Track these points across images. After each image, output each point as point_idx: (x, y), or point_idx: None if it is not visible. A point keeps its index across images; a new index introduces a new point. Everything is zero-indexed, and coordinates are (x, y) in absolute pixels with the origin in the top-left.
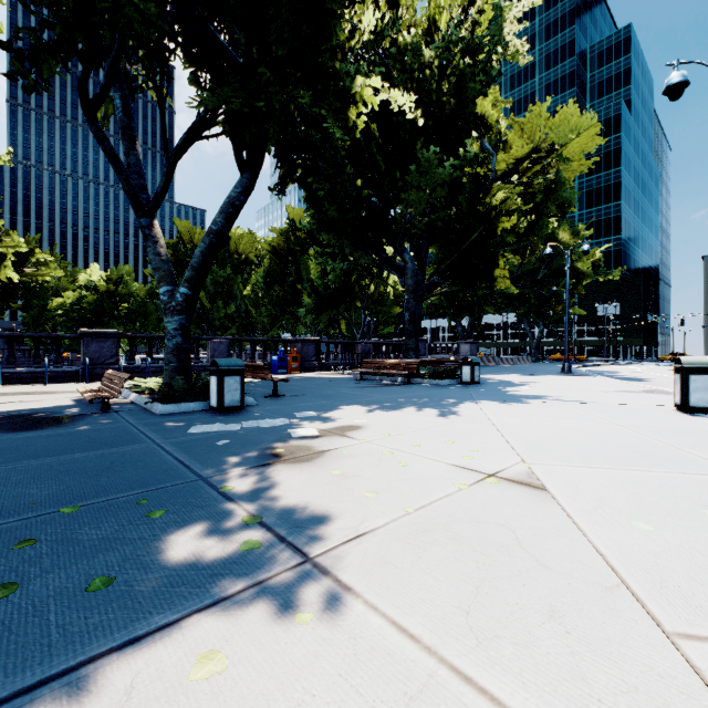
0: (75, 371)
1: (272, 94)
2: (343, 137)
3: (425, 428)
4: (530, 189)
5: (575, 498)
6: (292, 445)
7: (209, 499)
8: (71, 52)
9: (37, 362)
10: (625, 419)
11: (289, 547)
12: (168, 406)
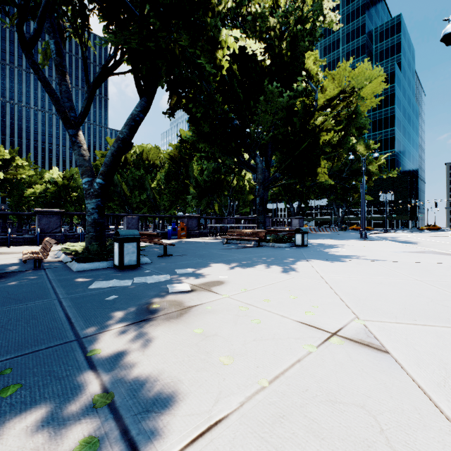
0: (31, 237)
1: (161, 38)
2: (212, 70)
3: (272, 283)
4: (338, 118)
5: (420, 364)
6: (167, 300)
7: (72, 367)
8: (10, 3)
9: (4, 231)
10: (421, 275)
11: (129, 449)
12: (83, 265)
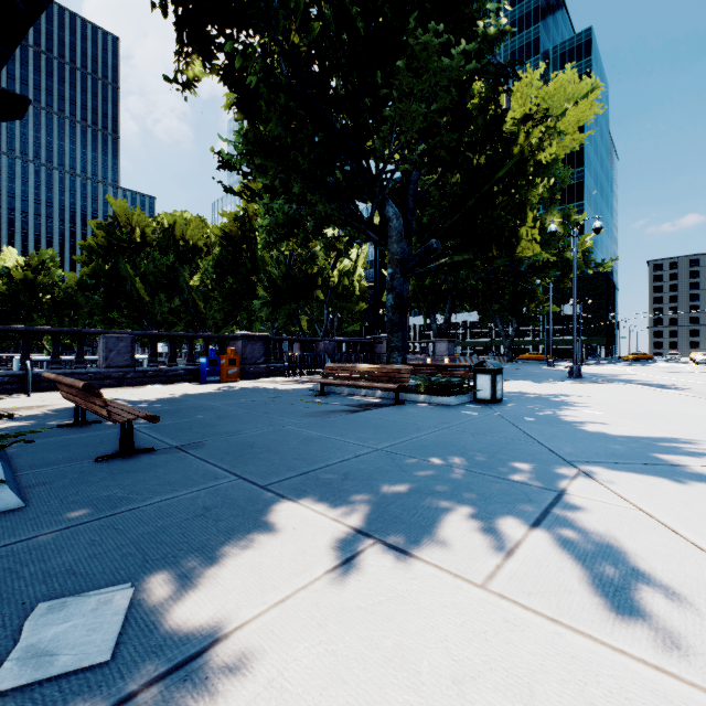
0: None
1: None
2: None
3: None
4: None
5: None
6: None
7: None
8: None
9: None
10: None
11: None
12: None
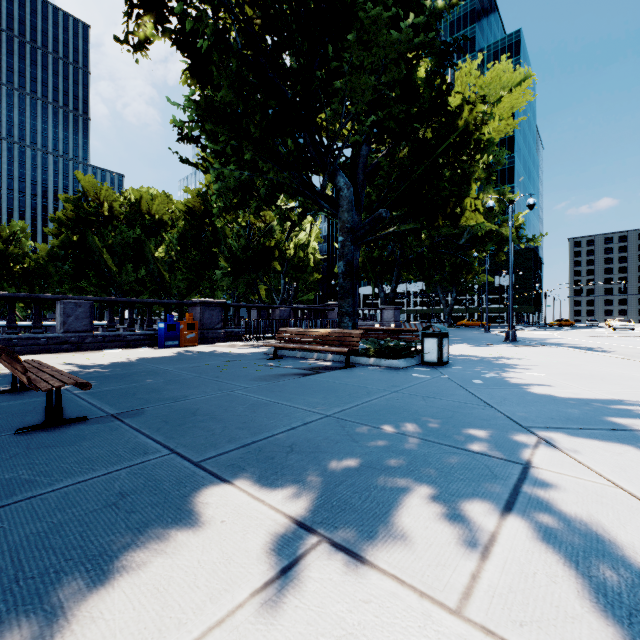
0: None
1: None
2: None
3: None
4: None
5: None
6: None
7: None
8: None
9: None
10: None
11: None
12: None
